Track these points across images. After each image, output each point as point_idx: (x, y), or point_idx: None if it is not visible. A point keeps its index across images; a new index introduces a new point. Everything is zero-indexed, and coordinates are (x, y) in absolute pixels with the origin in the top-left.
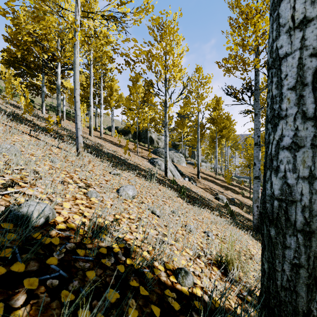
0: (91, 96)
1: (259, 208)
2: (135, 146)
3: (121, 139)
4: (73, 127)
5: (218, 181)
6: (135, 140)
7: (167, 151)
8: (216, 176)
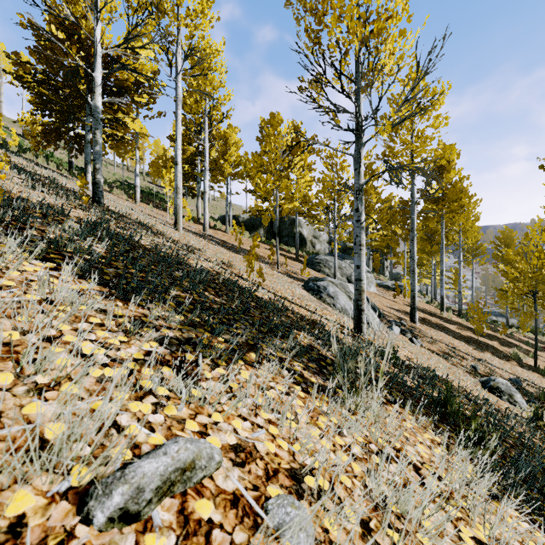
0: (178, 142)
1: None
2: (272, 251)
3: (243, 239)
4: (148, 213)
5: (451, 326)
6: (271, 240)
7: (361, 263)
8: (441, 313)
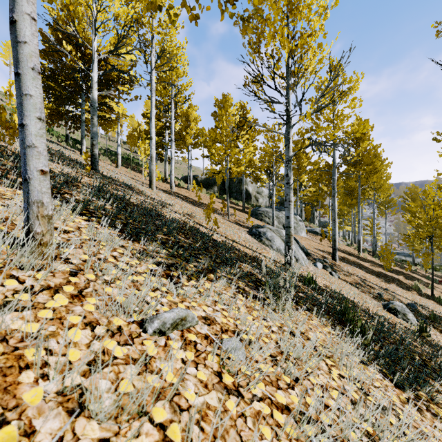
0: (152, 122)
1: None
2: (224, 204)
3: (201, 195)
4: (128, 175)
5: (365, 264)
6: (223, 195)
7: (290, 215)
8: (358, 253)
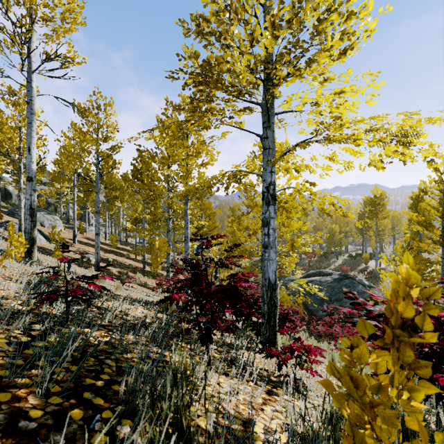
0: None
1: (98, 254)
2: None
3: None
4: None
5: (104, 246)
6: None
7: (22, 214)
8: (106, 241)
